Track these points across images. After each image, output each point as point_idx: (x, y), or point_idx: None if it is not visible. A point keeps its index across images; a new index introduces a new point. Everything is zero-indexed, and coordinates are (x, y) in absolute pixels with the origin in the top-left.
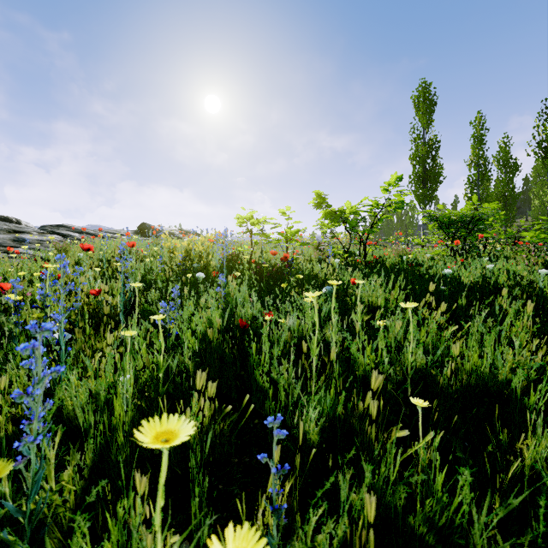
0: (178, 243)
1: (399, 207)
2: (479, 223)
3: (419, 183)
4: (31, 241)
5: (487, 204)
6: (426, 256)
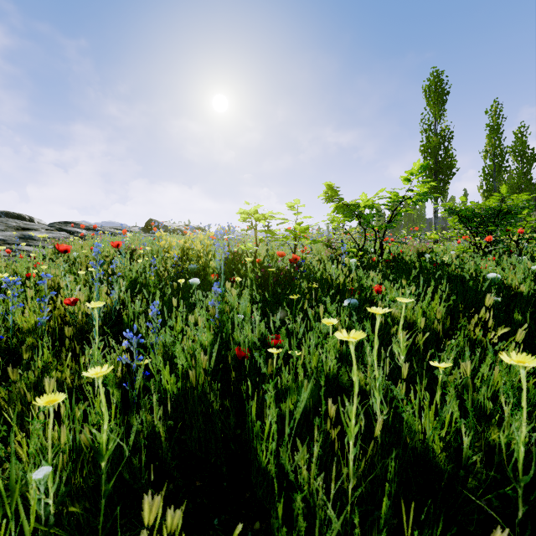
0: (174, 242)
1: (421, 199)
2: (507, 217)
3: (431, 176)
4: (37, 238)
5: (516, 195)
6: (454, 254)
